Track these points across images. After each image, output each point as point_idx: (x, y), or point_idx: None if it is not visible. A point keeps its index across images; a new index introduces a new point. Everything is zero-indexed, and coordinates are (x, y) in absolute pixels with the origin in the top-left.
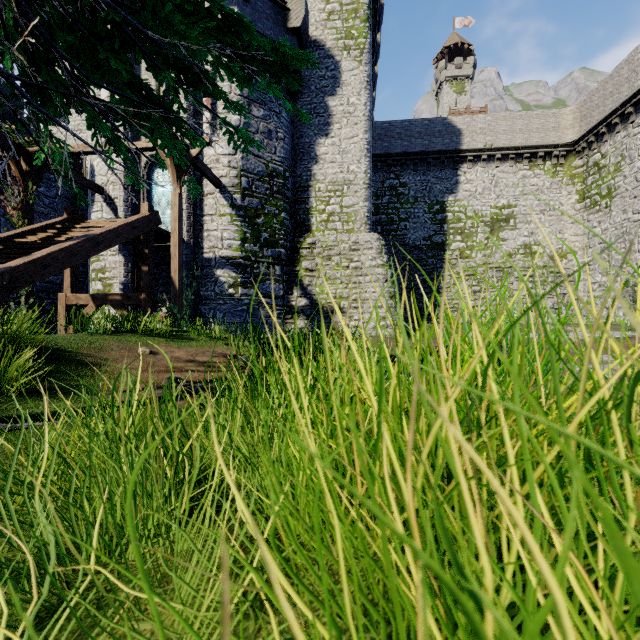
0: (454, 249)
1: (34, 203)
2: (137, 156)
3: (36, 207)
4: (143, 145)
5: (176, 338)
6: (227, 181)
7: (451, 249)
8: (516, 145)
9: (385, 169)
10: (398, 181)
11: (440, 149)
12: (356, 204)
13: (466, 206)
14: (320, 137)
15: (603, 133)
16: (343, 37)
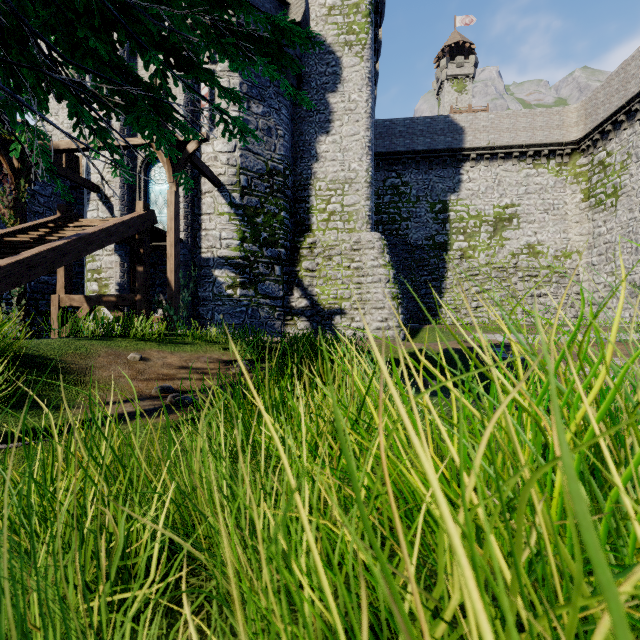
0: (456, 249)
1: (29, 202)
2: (133, 154)
3: (31, 206)
4: (138, 141)
5: (169, 342)
6: (225, 179)
7: (453, 249)
8: (520, 143)
9: (386, 168)
10: (400, 180)
11: (442, 147)
12: (357, 203)
13: (469, 205)
14: (321, 135)
15: (609, 131)
16: (344, 32)
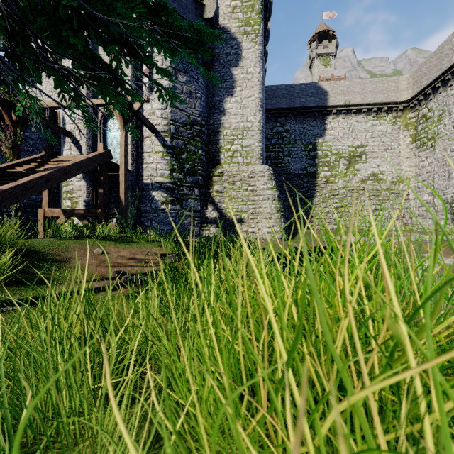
0: (323, 177)
1: (22, 144)
2: (96, 110)
3: (23, 147)
4: (99, 102)
5: (122, 241)
6: (160, 128)
7: (320, 177)
8: (367, 102)
9: (273, 119)
10: (283, 128)
11: (313, 105)
12: (253, 144)
13: (331, 146)
14: (227, 96)
15: (429, 94)
16: (243, 25)
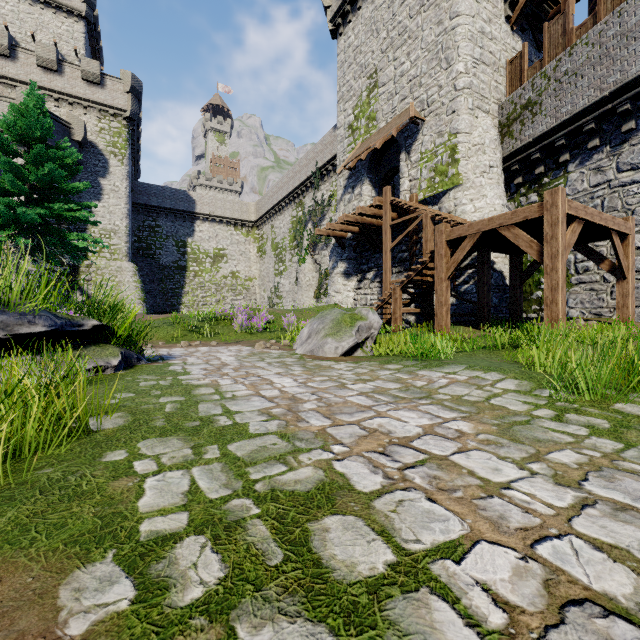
0: (192, 270)
1: None
2: None
3: None
4: None
5: None
6: None
7: (190, 270)
8: (227, 216)
9: (146, 213)
10: (155, 223)
11: (183, 209)
12: (120, 244)
13: (199, 246)
14: (95, 201)
15: (263, 222)
16: (111, 146)
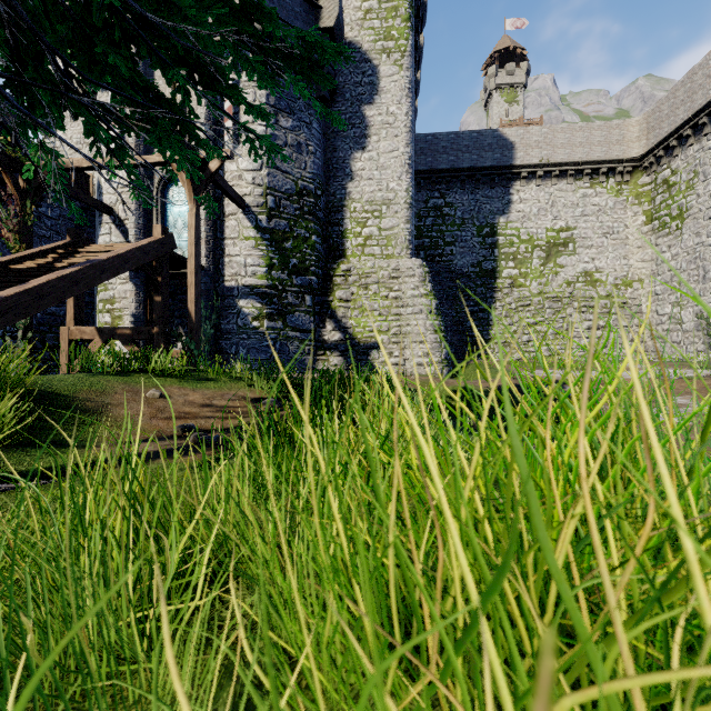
0: (506, 277)
1: (34, 225)
2: (150, 172)
3: (37, 229)
4: (156, 159)
5: (191, 379)
6: (251, 200)
7: (503, 277)
8: (575, 160)
9: (429, 187)
10: (443, 201)
11: (490, 165)
12: (396, 226)
13: (519, 228)
14: (356, 151)
15: (673, 146)
16: (382, 38)
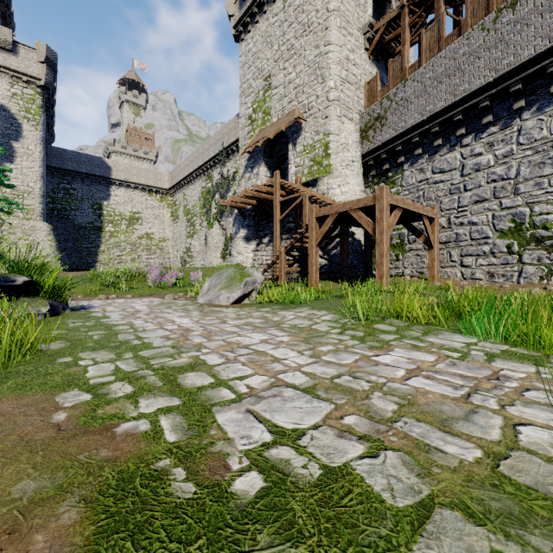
0: (108, 231)
1: None
2: None
3: None
4: None
5: None
6: None
7: (106, 231)
8: (142, 183)
9: (60, 176)
10: (70, 186)
11: (98, 174)
12: (34, 205)
13: (115, 209)
14: (7, 162)
15: (176, 190)
16: (24, 111)
